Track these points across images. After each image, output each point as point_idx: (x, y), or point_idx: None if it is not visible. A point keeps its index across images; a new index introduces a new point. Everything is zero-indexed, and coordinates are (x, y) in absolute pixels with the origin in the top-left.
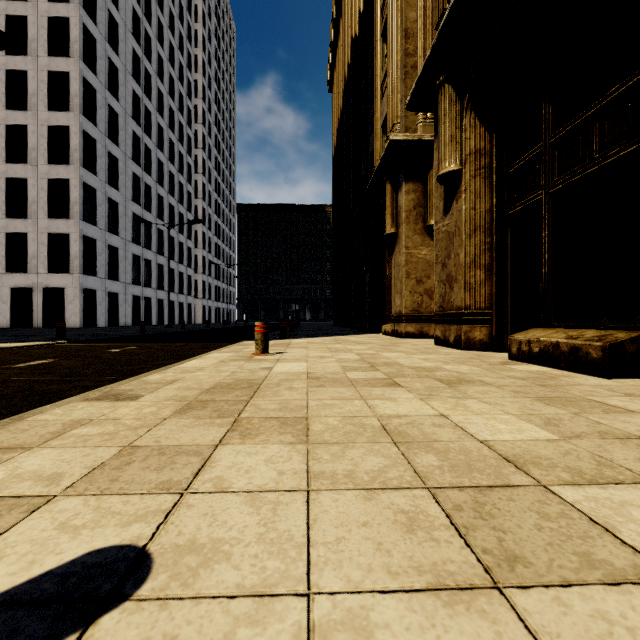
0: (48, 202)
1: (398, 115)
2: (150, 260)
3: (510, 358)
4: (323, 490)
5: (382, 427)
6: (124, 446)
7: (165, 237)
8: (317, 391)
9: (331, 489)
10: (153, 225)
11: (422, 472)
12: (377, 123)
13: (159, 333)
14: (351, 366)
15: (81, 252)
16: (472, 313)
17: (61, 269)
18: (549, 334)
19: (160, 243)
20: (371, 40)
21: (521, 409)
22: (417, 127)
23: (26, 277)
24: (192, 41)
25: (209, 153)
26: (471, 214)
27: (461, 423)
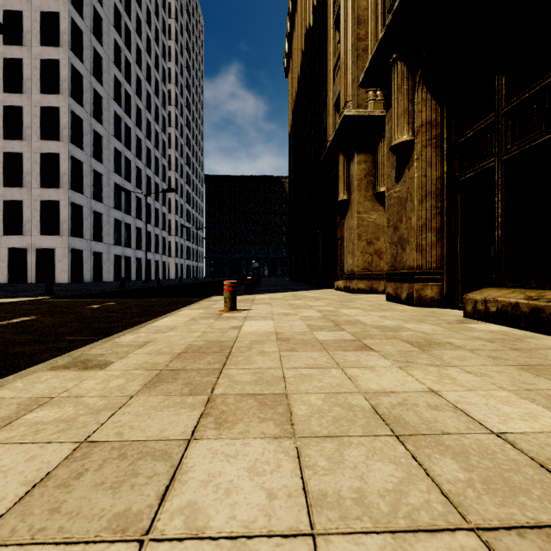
0: (41, 173)
1: (350, 94)
2: (130, 224)
3: (465, 316)
4: (333, 534)
5: (373, 410)
6: (79, 442)
7: (143, 204)
8: (290, 356)
9: (343, 532)
10: (132, 193)
11: (452, 494)
12: (330, 102)
13: (137, 288)
14: (316, 325)
15: (69, 217)
16: (424, 272)
17: (52, 232)
18: (506, 294)
19: (138, 209)
20: (324, 29)
21: (513, 382)
22: (368, 104)
23: (21, 239)
24: (166, 34)
25: (181, 131)
26: (423, 181)
27: (459, 404)
